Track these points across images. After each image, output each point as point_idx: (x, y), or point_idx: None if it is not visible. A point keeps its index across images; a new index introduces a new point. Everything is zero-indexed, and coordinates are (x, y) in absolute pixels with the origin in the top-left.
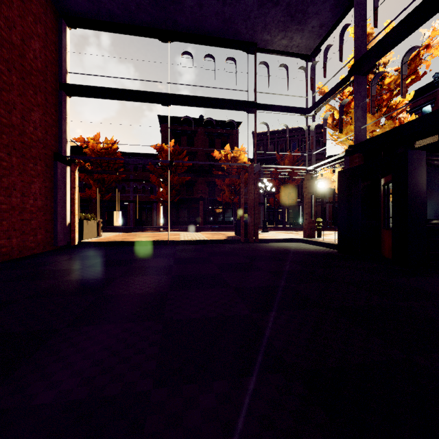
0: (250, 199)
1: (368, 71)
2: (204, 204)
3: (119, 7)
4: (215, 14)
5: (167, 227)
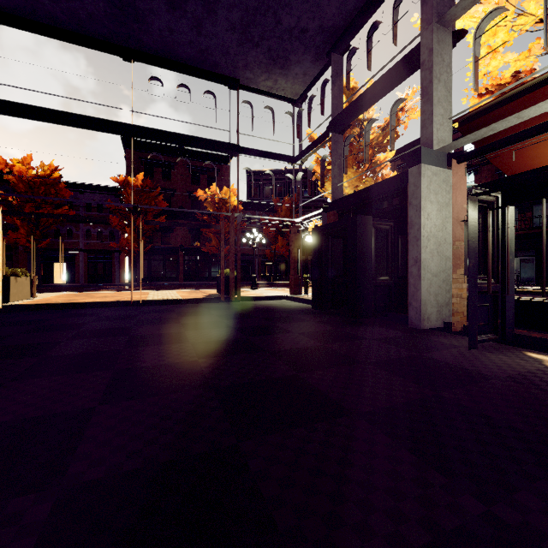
0: (232, 252)
1: (344, 130)
2: (186, 255)
3: (63, 11)
4: (189, 43)
5: (133, 284)
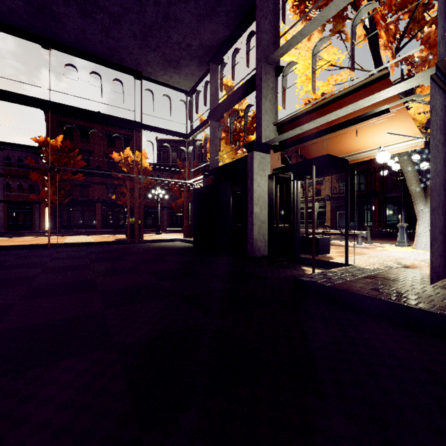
0: (136, 205)
1: (219, 119)
2: (103, 207)
3: None
4: (100, 41)
5: (53, 231)
